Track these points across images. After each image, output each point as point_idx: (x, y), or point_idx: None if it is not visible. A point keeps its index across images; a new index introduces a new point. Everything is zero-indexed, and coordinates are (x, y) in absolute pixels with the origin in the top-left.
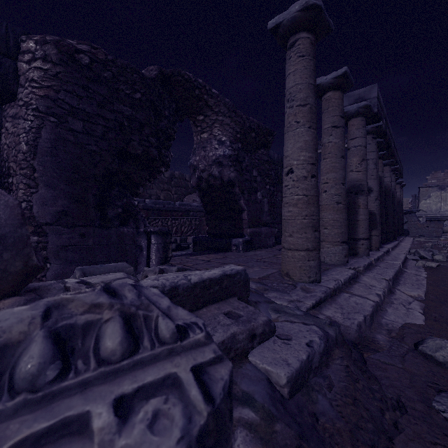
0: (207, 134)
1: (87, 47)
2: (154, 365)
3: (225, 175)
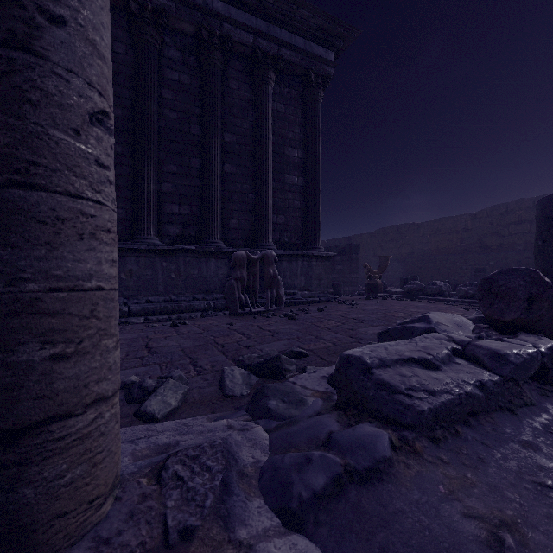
0: None
1: None
2: None
3: None
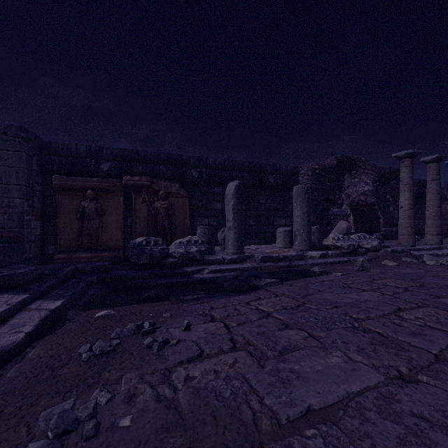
0: (357, 179)
1: (317, 166)
2: (372, 240)
3: (369, 200)
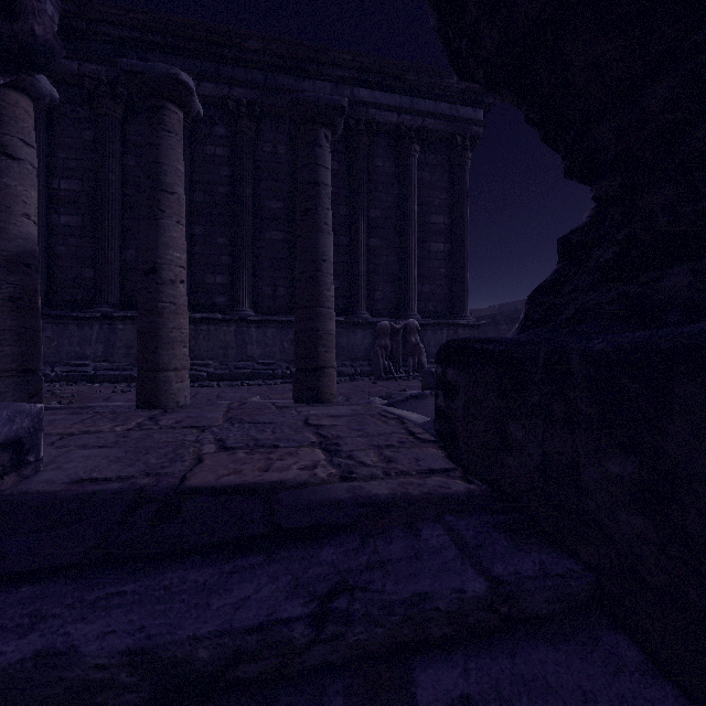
0: None
1: None
2: None
3: None
